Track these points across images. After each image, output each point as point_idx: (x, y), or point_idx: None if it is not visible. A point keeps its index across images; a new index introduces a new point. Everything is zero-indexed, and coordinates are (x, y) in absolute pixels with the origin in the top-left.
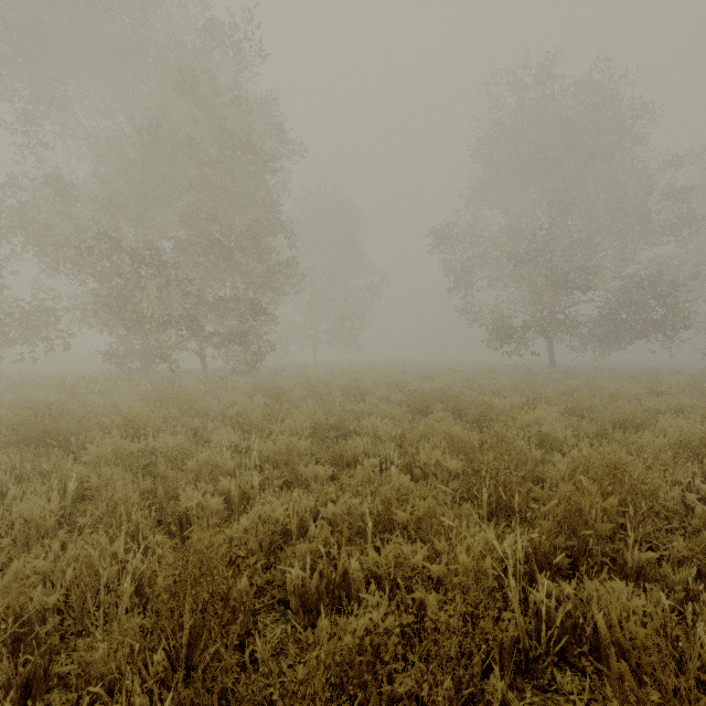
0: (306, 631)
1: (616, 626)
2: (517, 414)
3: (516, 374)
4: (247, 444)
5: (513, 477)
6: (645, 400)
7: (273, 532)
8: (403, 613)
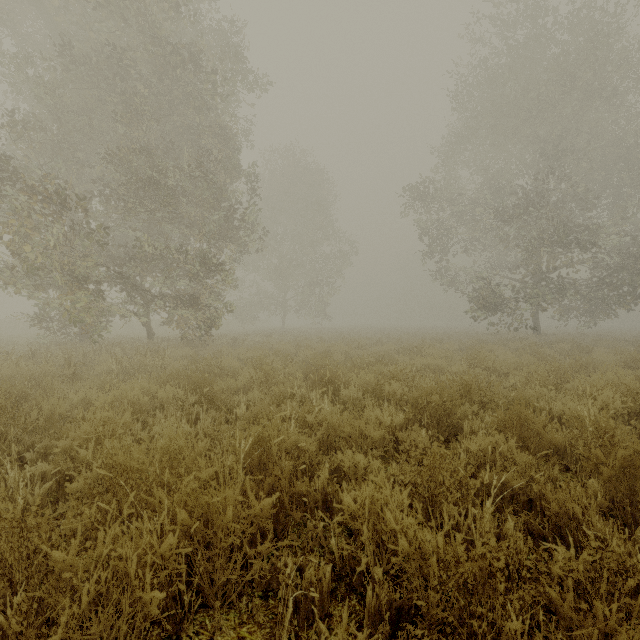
0: None
1: None
2: None
3: (511, 344)
4: None
5: None
6: None
7: None
8: None
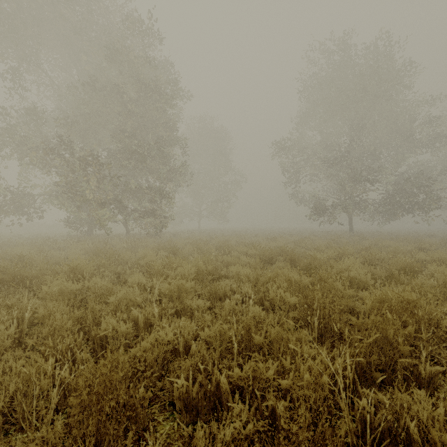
0: (188, 428)
1: (438, 444)
2: (333, 263)
3: (329, 237)
4: (152, 284)
5: (336, 309)
6: (416, 254)
7: (166, 350)
8: (261, 423)
